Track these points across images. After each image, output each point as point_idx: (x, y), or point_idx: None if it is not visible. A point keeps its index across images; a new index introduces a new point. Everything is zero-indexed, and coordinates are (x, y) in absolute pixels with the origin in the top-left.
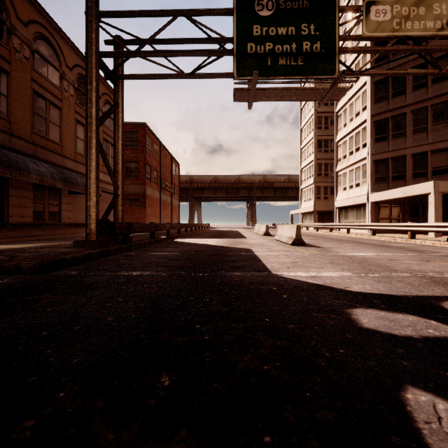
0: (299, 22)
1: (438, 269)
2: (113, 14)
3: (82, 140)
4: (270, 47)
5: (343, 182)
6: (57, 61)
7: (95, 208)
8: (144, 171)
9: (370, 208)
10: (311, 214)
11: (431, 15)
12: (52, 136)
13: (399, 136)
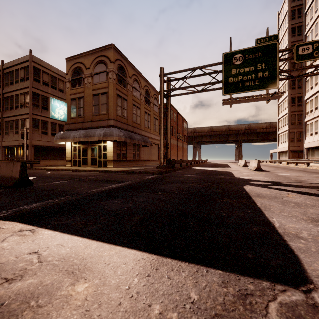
0: (256, 63)
1: (311, 179)
2: (169, 74)
3: (146, 120)
4: (240, 78)
5: (310, 129)
6: (139, 88)
7: (163, 154)
8: None
9: None
10: (286, 152)
11: None
12: (137, 121)
13: None
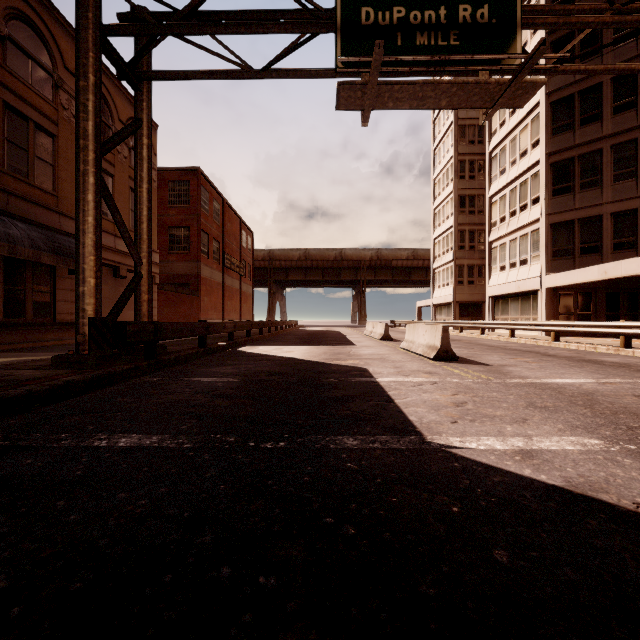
0: None
1: None
2: None
3: None
4: (401, 14)
5: (500, 258)
6: (49, 59)
7: (93, 297)
8: (198, 242)
9: (545, 297)
10: (448, 306)
11: None
12: (40, 179)
13: (591, 186)
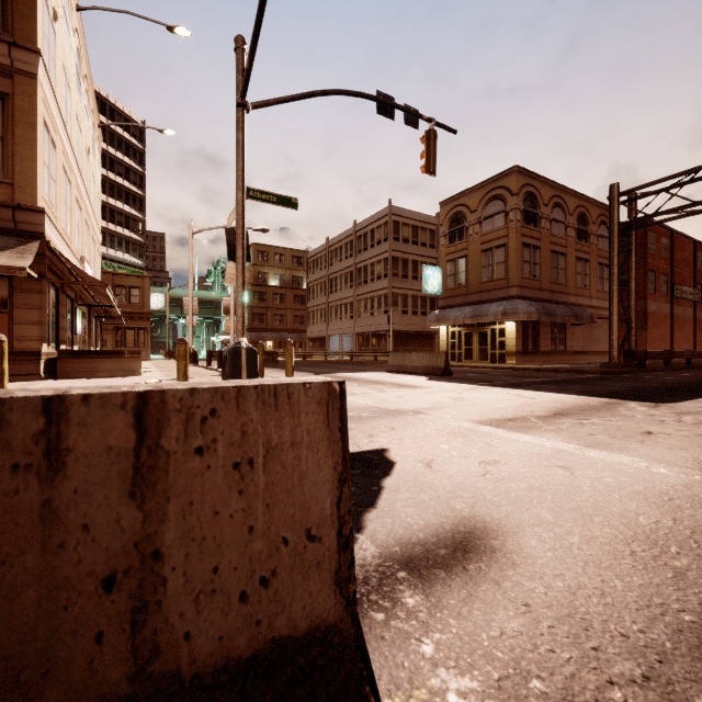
0: None
1: None
2: (631, 191)
3: (580, 273)
4: None
5: None
6: (563, 216)
7: (617, 340)
8: (645, 282)
9: None
10: None
11: None
12: (560, 280)
13: None
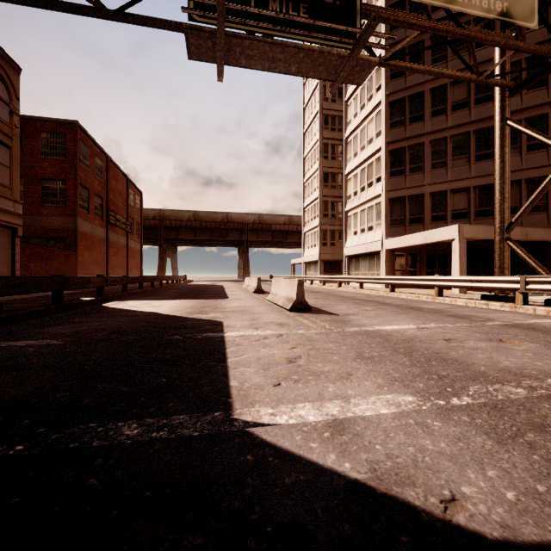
0: None
1: (542, 363)
2: None
3: None
4: None
5: (353, 224)
6: None
7: None
8: (75, 196)
9: (385, 257)
10: (315, 264)
11: None
12: None
13: (417, 171)
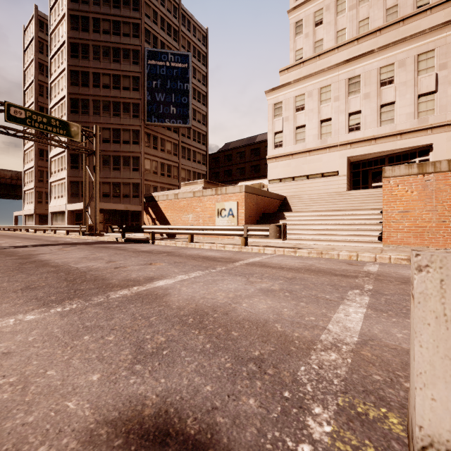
0: None
1: (8, 244)
2: None
3: None
4: None
5: (54, 192)
6: None
7: None
8: None
9: (68, 214)
10: (33, 216)
11: (51, 124)
12: None
13: None
